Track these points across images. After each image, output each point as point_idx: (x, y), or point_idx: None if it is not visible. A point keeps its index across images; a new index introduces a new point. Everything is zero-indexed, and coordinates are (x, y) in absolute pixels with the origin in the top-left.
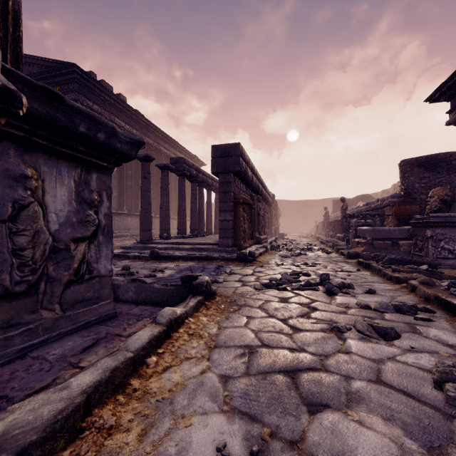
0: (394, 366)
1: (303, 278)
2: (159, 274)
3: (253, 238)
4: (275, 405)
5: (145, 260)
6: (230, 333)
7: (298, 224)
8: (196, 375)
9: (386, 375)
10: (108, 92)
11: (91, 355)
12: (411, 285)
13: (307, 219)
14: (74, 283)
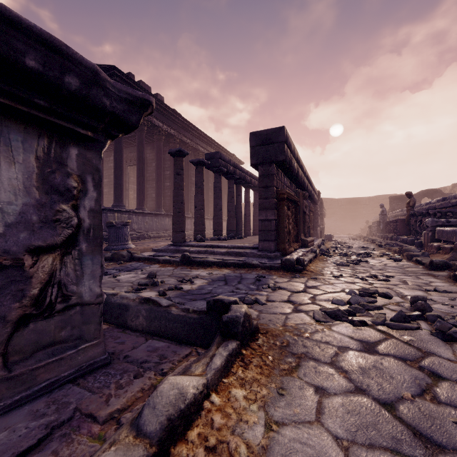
0: None
1: (381, 301)
2: (187, 285)
3: (298, 240)
4: None
5: (176, 265)
6: (291, 448)
7: (345, 225)
8: None
9: None
10: (146, 93)
11: None
12: None
13: (355, 218)
14: (35, 318)
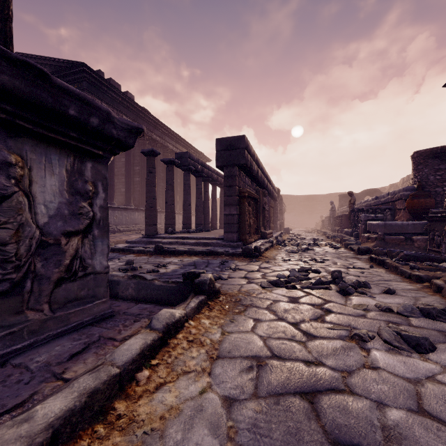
0: (436, 389)
1: (312, 275)
2: (163, 269)
3: (258, 233)
4: (292, 445)
5: (150, 254)
6: (235, 340)
7: (303, 219)
8: (194, 395)
9: (429, 402)
10: (116, 91)
11: (78, 363)
12: (436, 285)
13: (312, 213)
14: (66, 281)
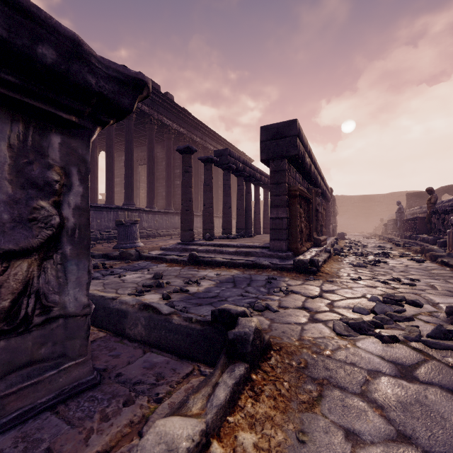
0: None
1: (410, 309)
2: (194, 287)
3: (310, 239)
4: None
5: (183, 265)
6: None
7: (358, 223)
8: None
9: None
10: (156, 92)
11: None
12: None
13: (369, 216)
14: (8, 335)
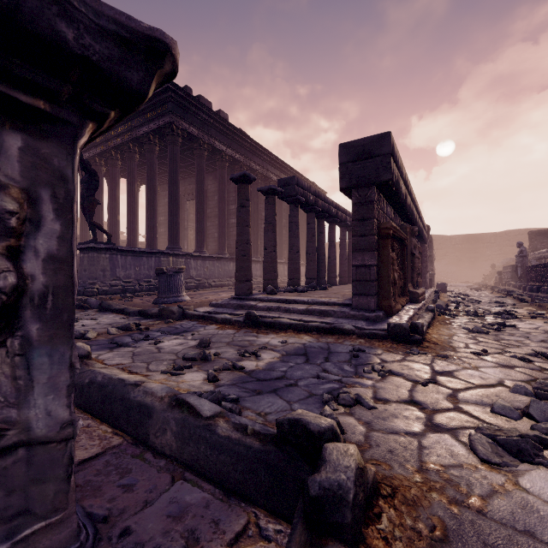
0: None
1: None
2: (251, 362)
3: (405, 293)
4: None
5: (238, 327)
6: None
7: (461, 269)
8: None
9: None
10: (206, 110)
11: None
12: None
13: (476, 261)
14: None
